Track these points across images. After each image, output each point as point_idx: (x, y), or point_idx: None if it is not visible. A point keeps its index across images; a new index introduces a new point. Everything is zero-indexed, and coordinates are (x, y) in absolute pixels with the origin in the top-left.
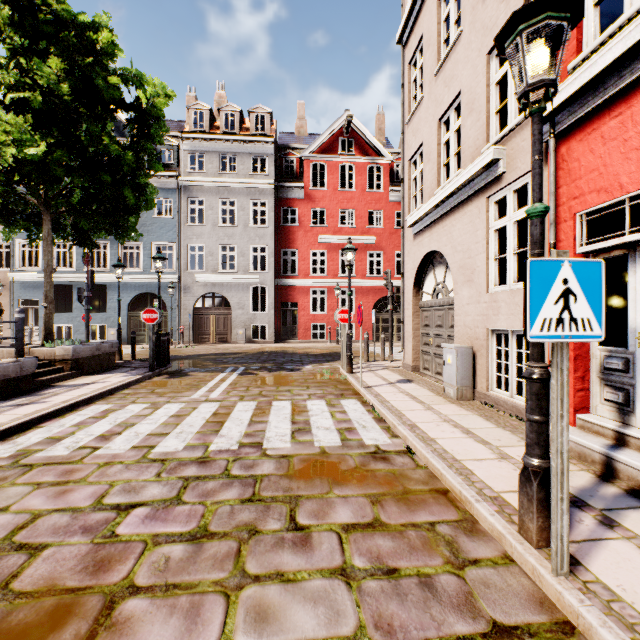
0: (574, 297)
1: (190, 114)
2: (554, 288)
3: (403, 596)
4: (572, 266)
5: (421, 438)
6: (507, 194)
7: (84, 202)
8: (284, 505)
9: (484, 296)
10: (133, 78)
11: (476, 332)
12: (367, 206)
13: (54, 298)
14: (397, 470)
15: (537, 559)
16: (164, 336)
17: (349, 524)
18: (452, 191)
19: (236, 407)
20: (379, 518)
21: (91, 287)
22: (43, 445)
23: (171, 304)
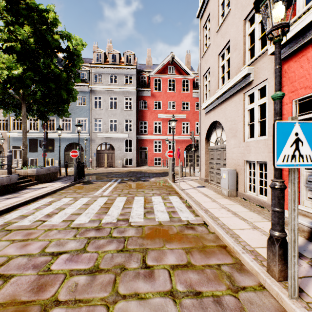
0: (301, 143)
1: (95, 55)
2: (290, 138)
3: (205, 309)
4: (300, 125)
5: (211, 217)
6: (254, 91)
7: (42, 98)
8: (139, 253)
9: (242, 143)
10: (66, 36)
11: (238, 162)
12: (181, 99)
13: (29, 145)
14: (199, 234)
15: (279, 288)
16: (81, 164)
17: (174, 265)
18: (225, 90)
19: (116, 200)
20: (190, 261)
21: (46, 140)
22: (18, 219)
23: (85, 148)
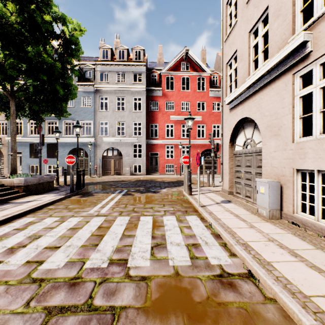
0: None
1: (100, 51)
2: None
3: None
4: None
5: (258, 261)
6: (313, 68)
7: (34, 94)
8: None
9: (290, 145)
10: (60, 18)
11: (282, 171)
12: (196, 99)
13: (29, 151)
14: (248, 304)
15: None
16: (80, 172)
17: None
18: (263, 74)
19: (115, 221)
20: None
21: (42, 144)
22: None
23: (90, 154)
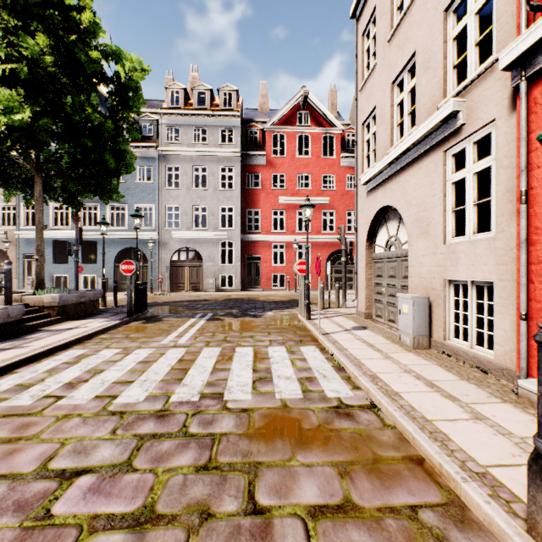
0: None
1: (168, 93)
2: None
3: None
4: None
5: (385, 392)
6: (466, 146)
7: (71, 166)
8: (242, 476)
9: (441, 247)
10: (112, 54)
11: (432, 282)
12: (321, 171)
13: (53, 252)
14: (363, 430)
15: None
16: (141, 285)
17: (316, 506)
18: (407, 147)
19: (201, 353)
20: (350, 498)
21: (80, 242)
22: (10, 393)
23: (151, 257)
